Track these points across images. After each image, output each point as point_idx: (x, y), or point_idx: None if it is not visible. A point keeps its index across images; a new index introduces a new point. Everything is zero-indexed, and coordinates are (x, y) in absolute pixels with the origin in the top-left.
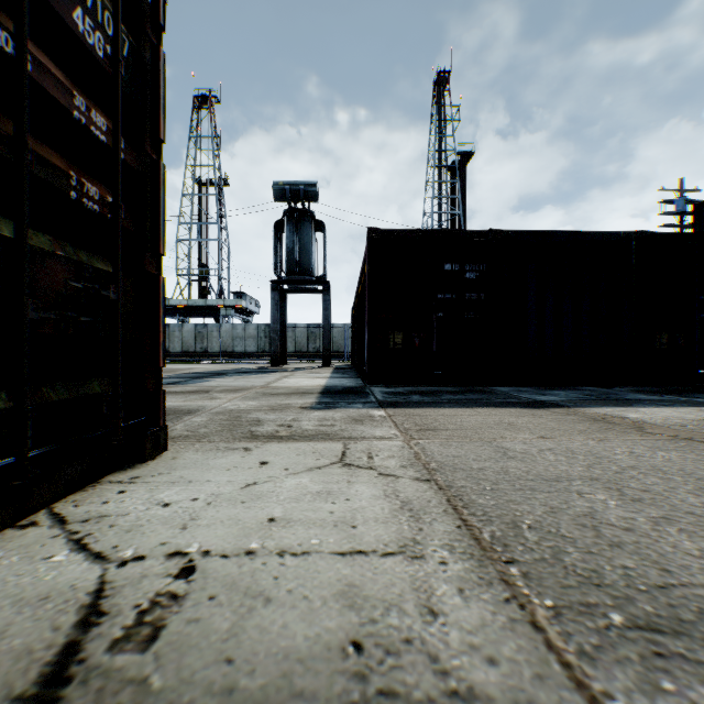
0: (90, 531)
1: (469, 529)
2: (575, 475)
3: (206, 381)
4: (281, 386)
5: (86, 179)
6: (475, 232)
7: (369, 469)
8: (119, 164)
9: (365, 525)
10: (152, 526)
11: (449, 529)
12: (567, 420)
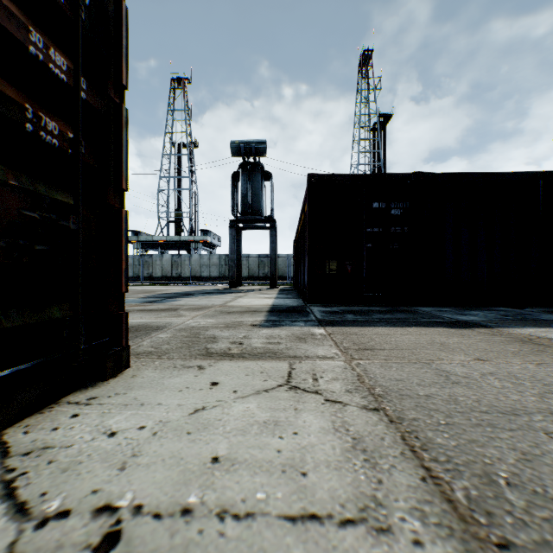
0: (26, 469)
1: (436, 483)
2: (531, 407)
3: (176, 300)
4: (235, 305)
5: (44, 114)
6: (399, 175)
7: (314, 393)
8: (79, 102)
9: (316, 471)
10: (90, 463)
11: (413, 482)
12: (495, 341)
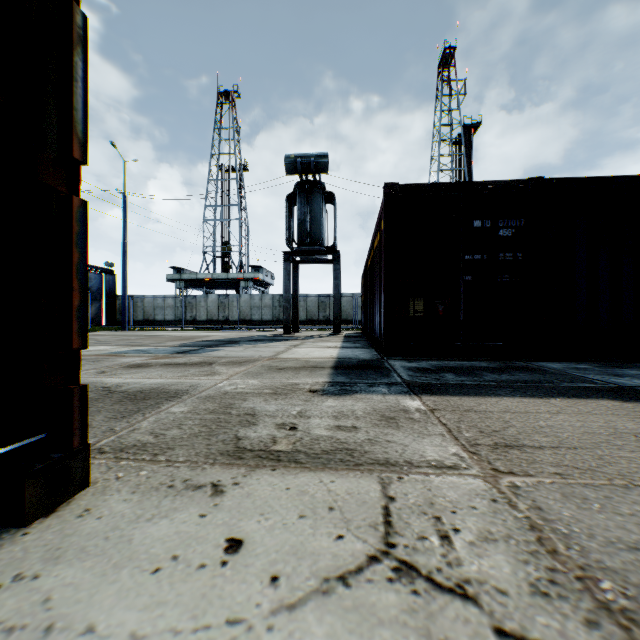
0: None
1: None
2: None
3: (216, 350)
4: (289, 358)
5: None
6: (510, 182)
7: (459, 595)
8: None
9: None
10: None
11: None
12: None
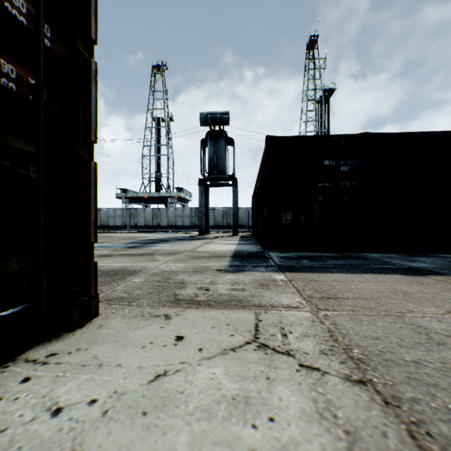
0: None
1: None
2: None
3: (154, 245)
4: (203, 250)
5: None
6: (348, 136)
7: (286, 354)
8: (40, 48)
9: None
10: None
11: None
12: None
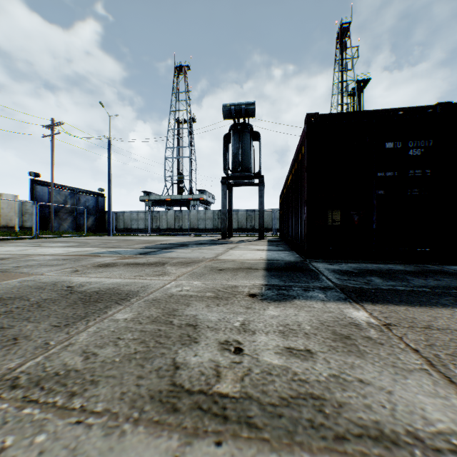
0: None
1: None
2: None
3: (170, 251)
4: (227, 259)
5: None
6: (419, 108)
7: None
8: None
9: None
10: None
11: None
12: None
